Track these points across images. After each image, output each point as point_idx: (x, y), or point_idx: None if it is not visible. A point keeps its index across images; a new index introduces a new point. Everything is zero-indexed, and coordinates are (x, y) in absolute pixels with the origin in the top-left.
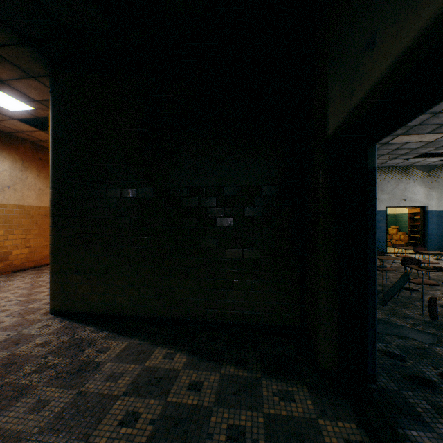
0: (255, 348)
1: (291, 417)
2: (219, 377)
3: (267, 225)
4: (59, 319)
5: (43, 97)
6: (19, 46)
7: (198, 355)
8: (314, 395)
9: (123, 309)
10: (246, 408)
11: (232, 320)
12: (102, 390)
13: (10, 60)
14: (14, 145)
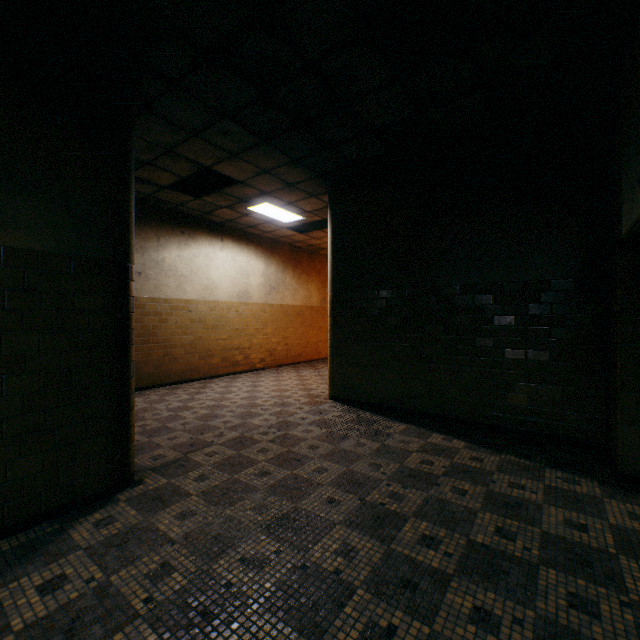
0: (540, 450)
1: (573, 491)
2: (498, 459)
3: (558, 324)
4: (339, 403)
5: (315, 208)
6: (313, 179)
7: (475, 444)
8: (604, 487)
9: (394, 402)
10: (526, 478)
11: (512, 425)
12: (398, 446)
13: (302, 189)
14: (277, 250)
